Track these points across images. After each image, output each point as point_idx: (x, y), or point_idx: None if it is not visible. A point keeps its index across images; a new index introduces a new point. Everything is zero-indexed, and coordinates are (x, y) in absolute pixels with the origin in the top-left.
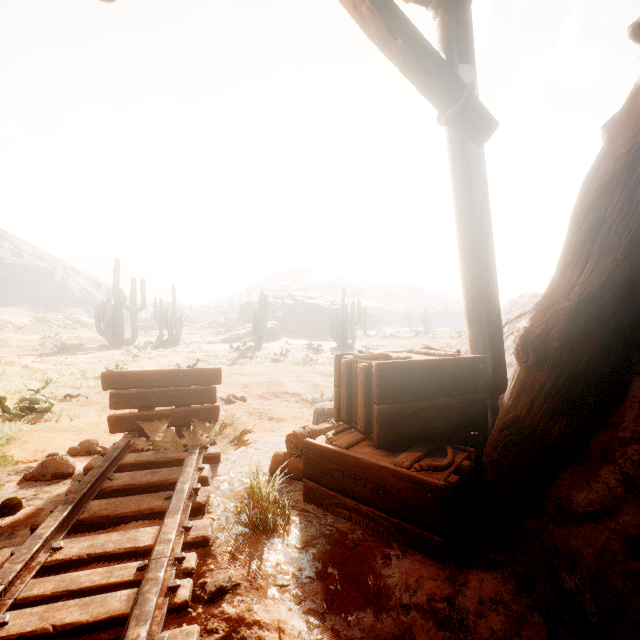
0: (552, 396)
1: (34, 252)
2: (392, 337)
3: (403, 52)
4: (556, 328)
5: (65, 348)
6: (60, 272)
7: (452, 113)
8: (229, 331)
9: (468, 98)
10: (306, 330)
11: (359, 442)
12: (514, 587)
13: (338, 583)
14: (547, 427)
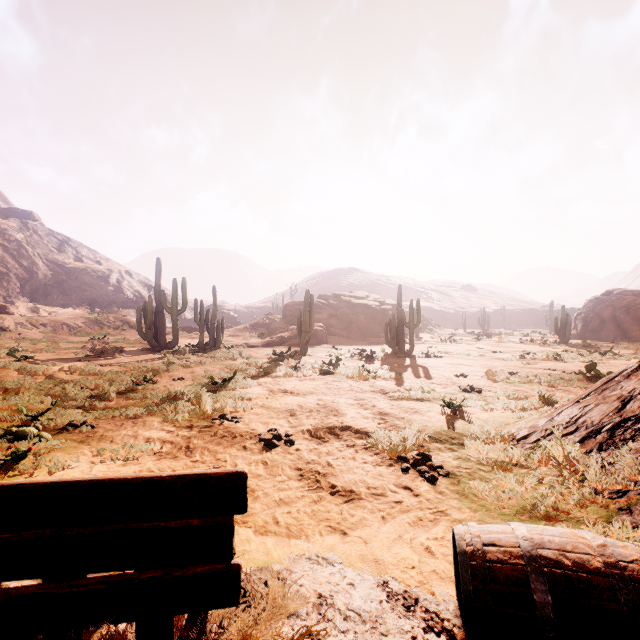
0: None
1: (93, 257)
2: (451, 341)
3: None
4: None
5: (106, 352)
6: (115, 275)
7: None
8: (272, 333)
9: None
10: (353, 332)
11: None
12: None
13: None
14: None
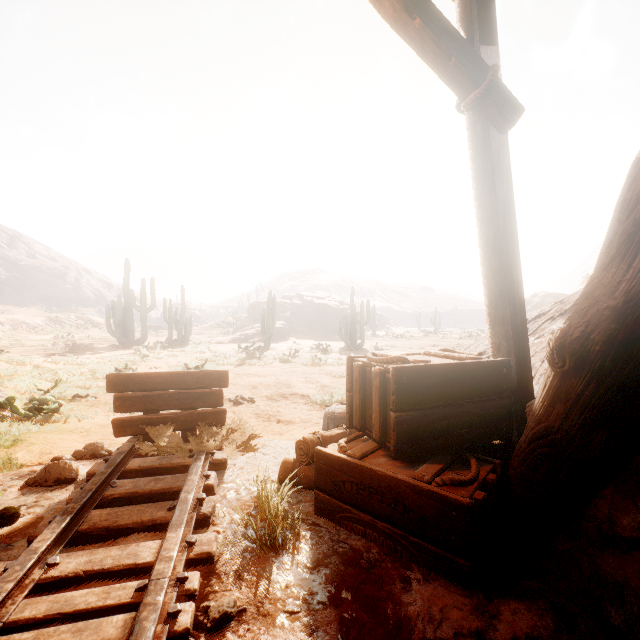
0: (592, 405)
1: (48, 253)
2: (401, 337)
3: (421, 33)
4: (598, 330)
5: (76, 348)
6: (73, 273)
7: (474, 98)
8: (238, 331)
9: (492, 81)
10: (314, 330)
11: (374, 451)
12: (552, 621)
13: (353, 610)
14: (585, 440)
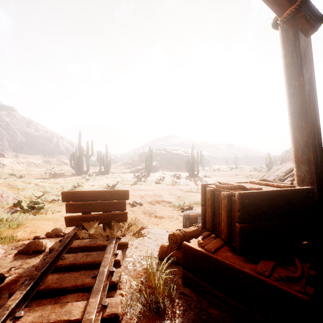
0: None
1: (44, 129)
2: (218, 170)
3: None
4: None
5: (56, 175)
6: (55, 139)
7: (289, 12)
8: (133, 167)
9: None
10: (172, 166)
11: (222, 247)
12: None
13: None
14: None
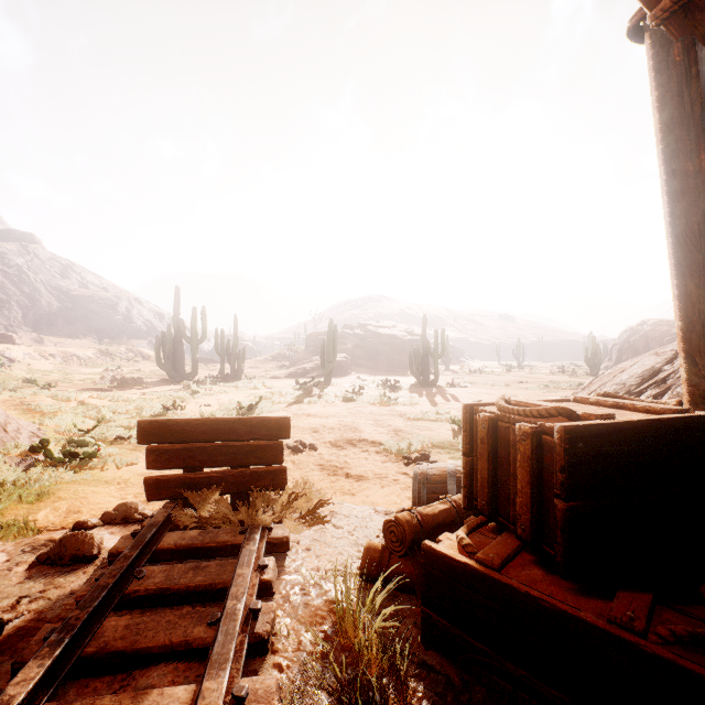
0: None
1: (100, 283)
2: (480, 372)
3: None
4: None
5: (125, 382)
6: (124, 303)
7: None
8: (294, 365)
9: None
10: (379, 364)
11: (516, 554)
12: None
13: None
14: None
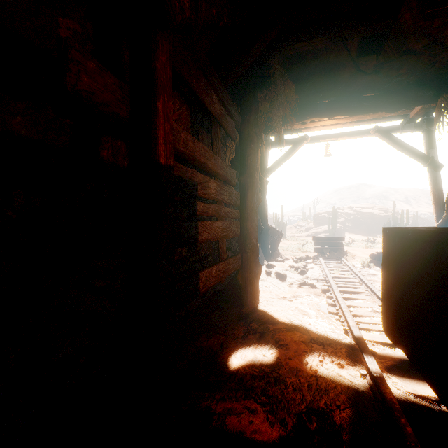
0: None
1: None
2: None
3: (407, 153)
4: (443, 224)
5: None
6: None
7: (425, 166)
8: (307, 230)
9: (430, 162)
10: (362, 230)
11: None
12: None
13: None
14: None
